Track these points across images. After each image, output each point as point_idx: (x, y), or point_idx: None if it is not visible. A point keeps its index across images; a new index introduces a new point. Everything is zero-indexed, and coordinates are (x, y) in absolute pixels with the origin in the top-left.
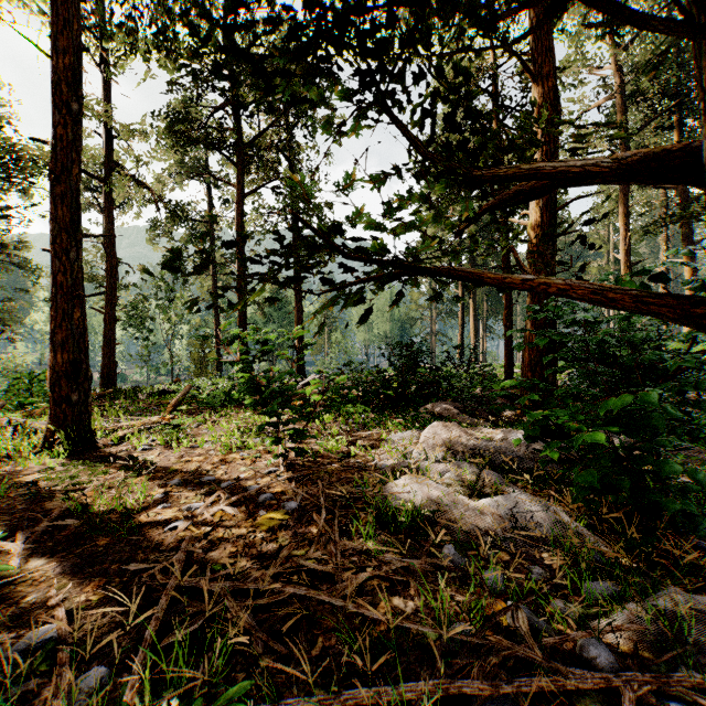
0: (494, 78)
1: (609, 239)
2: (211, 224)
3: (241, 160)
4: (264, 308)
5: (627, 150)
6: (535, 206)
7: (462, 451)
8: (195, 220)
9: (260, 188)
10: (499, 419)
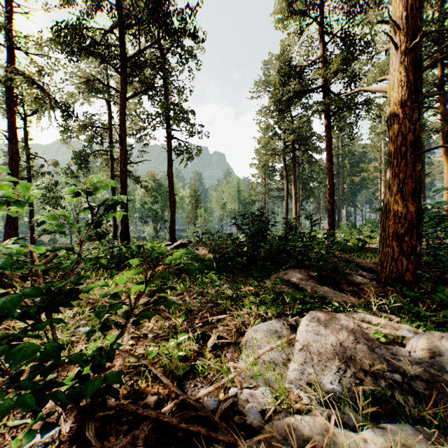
0: (321, 9)
1: (381, 149)
2: (109, 130)
3: (122, 70)
4: (148, 191)
5: None
6: (400, 66)
7: (371, 373)
8: (97, 127)
9: (138, 93)
10: (361, 291)
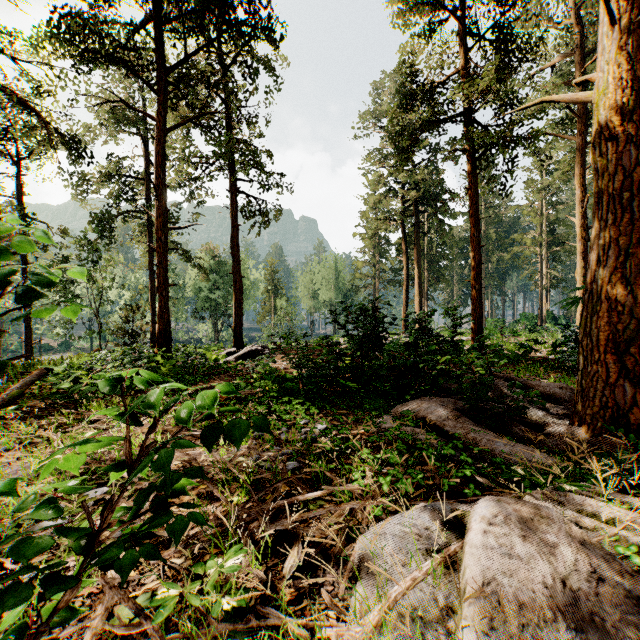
0: None
1: (542, 212)
2: (145, 182)
3: (160, 87)
4: (204, 272)
5: (582, 109)
6: (617, 54)
7: None
8: (127, 176)
9: (185, 122)
10: (550, 439)
